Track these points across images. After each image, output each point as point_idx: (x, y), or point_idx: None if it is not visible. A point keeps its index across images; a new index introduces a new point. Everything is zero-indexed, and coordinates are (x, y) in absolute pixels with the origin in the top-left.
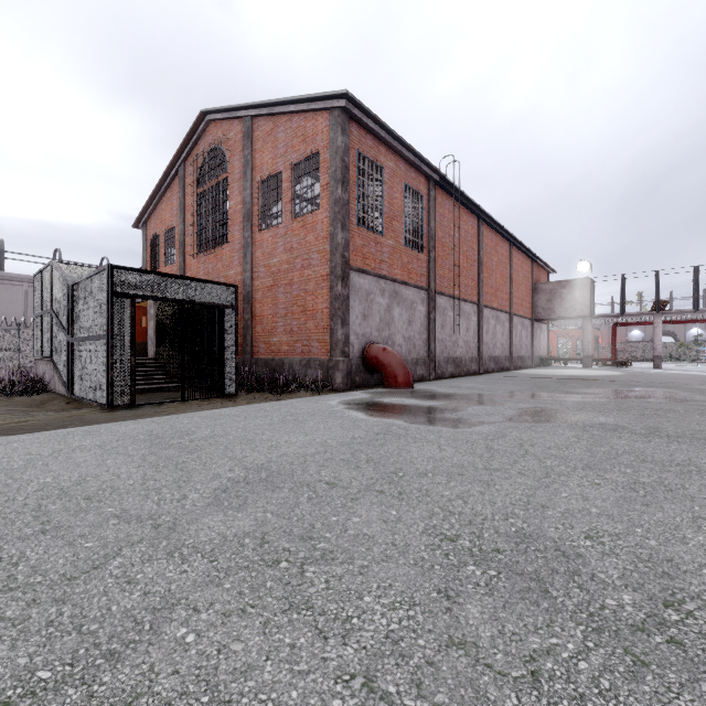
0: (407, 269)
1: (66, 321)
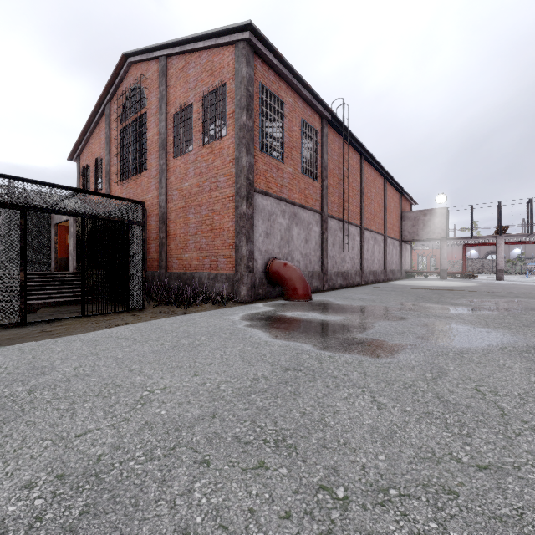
0: (304, 194)
1: None
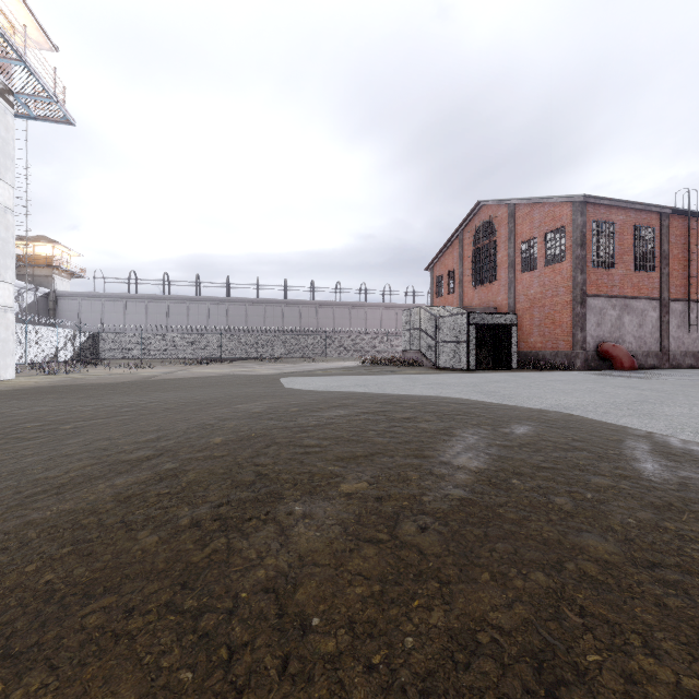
0: (637, 287)
1: (434, 334)
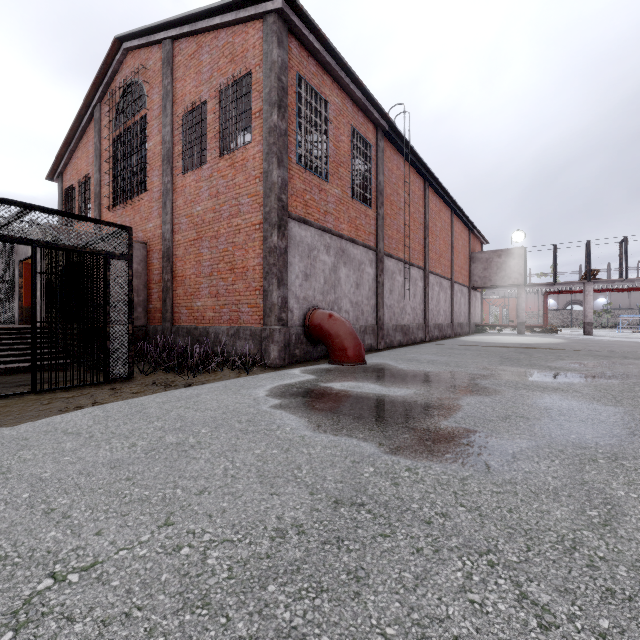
0: (355, 225)
1: None
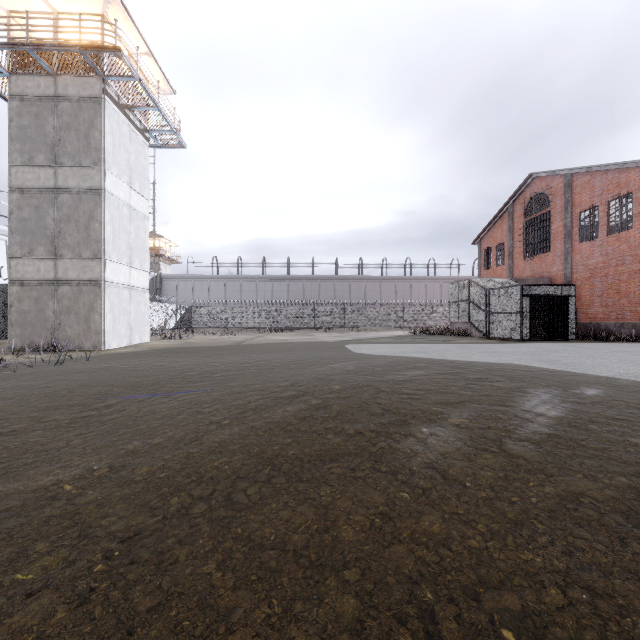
0: None
1: (484, 306)
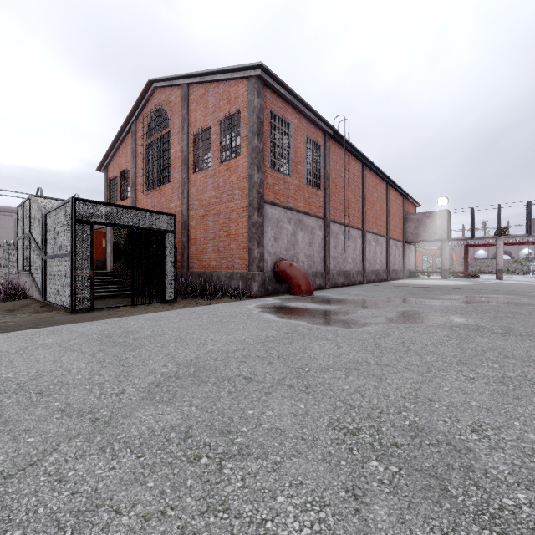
0: (308, 203)
1: (41, 242)
